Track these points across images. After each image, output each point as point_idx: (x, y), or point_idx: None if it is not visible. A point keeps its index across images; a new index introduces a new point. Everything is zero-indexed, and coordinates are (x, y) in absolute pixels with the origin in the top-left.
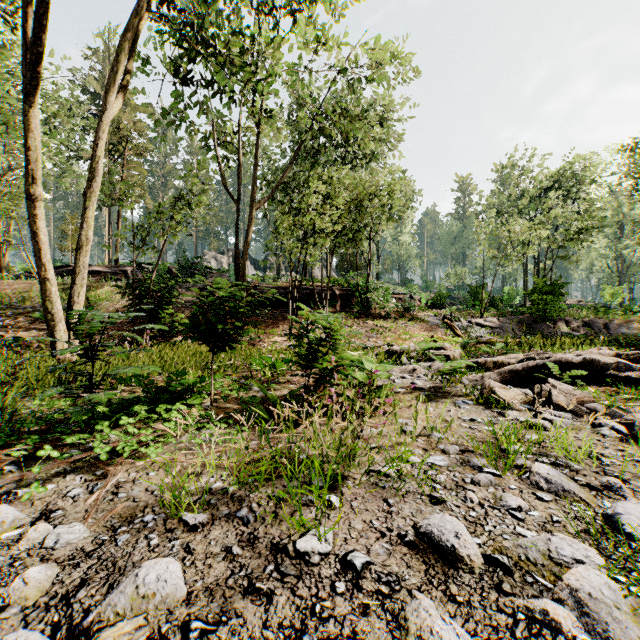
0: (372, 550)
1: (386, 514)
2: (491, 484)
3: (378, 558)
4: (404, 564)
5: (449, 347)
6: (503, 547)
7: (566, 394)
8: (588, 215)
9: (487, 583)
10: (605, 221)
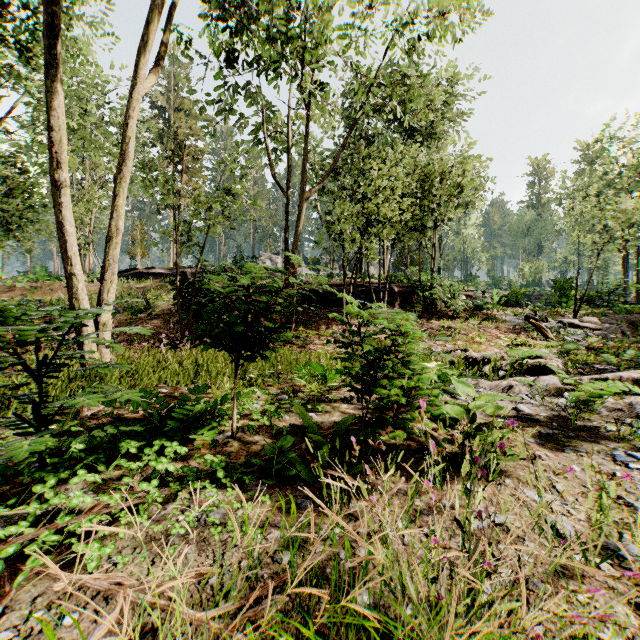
0: None
1: None
2: None
3: None
4: None
5: (547, 355)
6: None
7: None
8: None
9: None
10: None
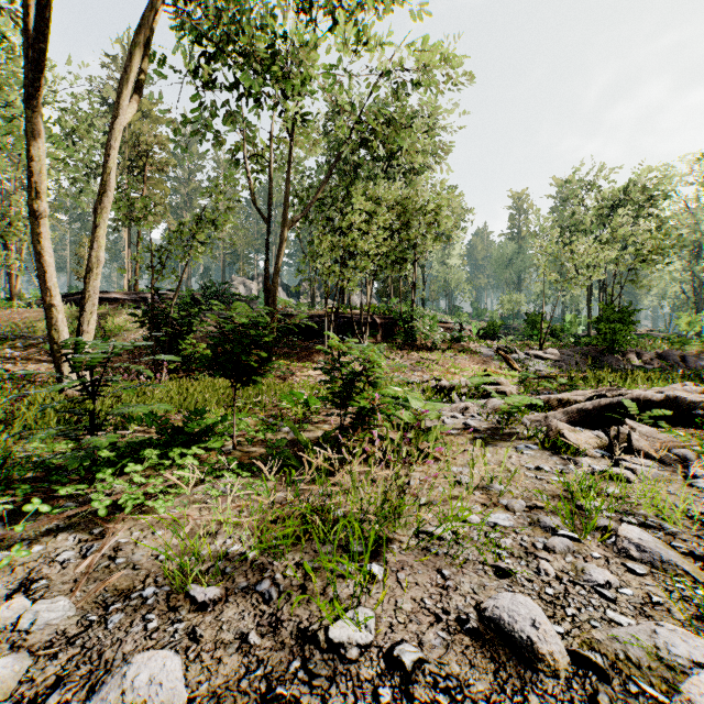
0: (425, 640)
1: (441, 590)
2: (569, 551)
3: (433, 652)
4: (466, 661)
5: (505, 382)
6: (593, 640)
7: (647, 438)
8: (662, 233)
9: (577, 692)
10: (682, 240)
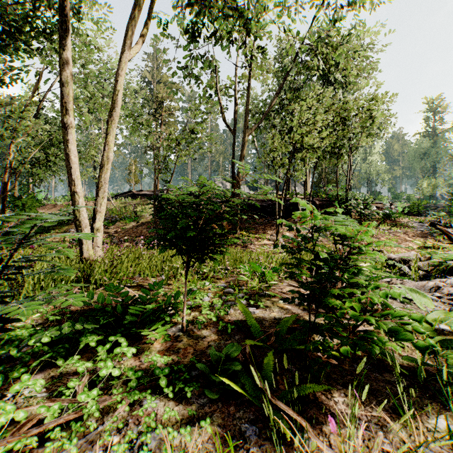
0: None
1: None
2: None
3: None
4: None
5: None
6: None
7: None
8: None
9: None
10: None
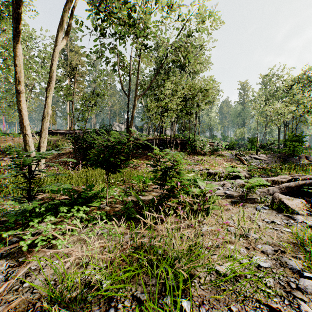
0: None
1: None
2: None
3: None
4: None
5: (242, 171)
6: None
7: None
8: None
9: None
10: None
